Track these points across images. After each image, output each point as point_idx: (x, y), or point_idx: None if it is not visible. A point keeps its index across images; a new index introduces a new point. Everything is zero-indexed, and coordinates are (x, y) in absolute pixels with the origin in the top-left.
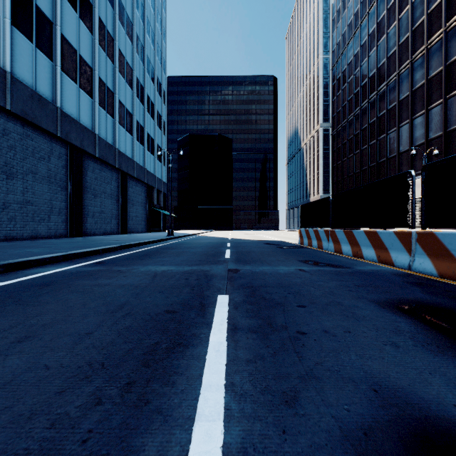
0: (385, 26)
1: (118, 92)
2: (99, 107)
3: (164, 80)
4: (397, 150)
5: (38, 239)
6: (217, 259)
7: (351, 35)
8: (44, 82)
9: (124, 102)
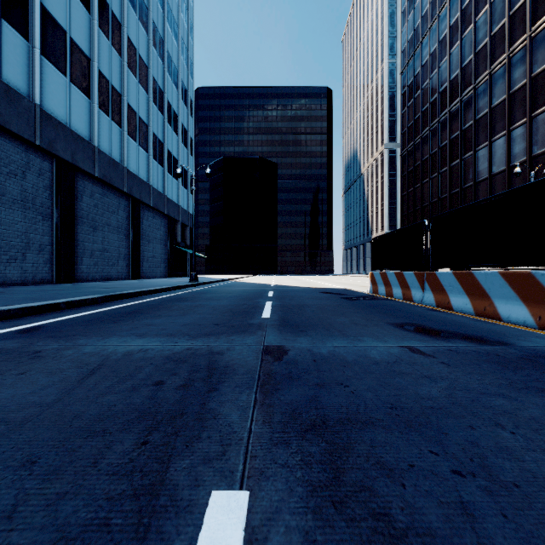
0: (472, 13)
1: (128, 95)
2: (100, 111)
3: (191, 85)
4: (489, 172)
5: (4, 286)
6: (248, 321)
7: (426, 28)
8: (15, 68)
9: (136, 109)
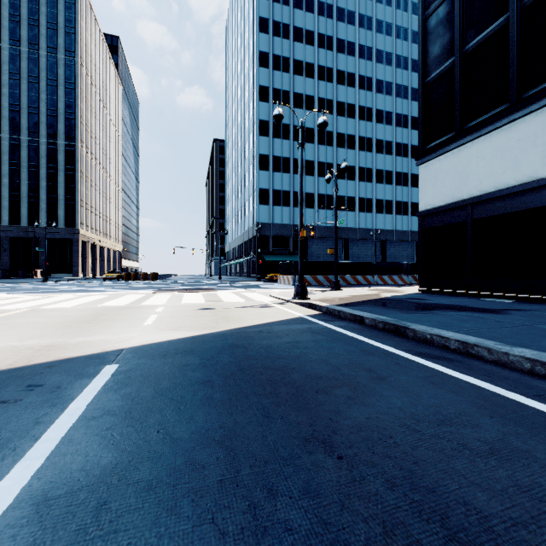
0: None
1: None
2: None
3: None
4: None
5: None
6: None
7: None
8: (405, 225)
9: None
